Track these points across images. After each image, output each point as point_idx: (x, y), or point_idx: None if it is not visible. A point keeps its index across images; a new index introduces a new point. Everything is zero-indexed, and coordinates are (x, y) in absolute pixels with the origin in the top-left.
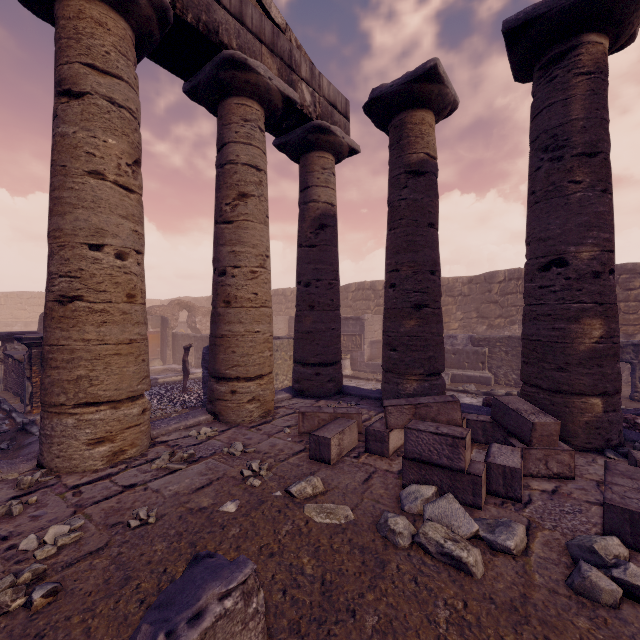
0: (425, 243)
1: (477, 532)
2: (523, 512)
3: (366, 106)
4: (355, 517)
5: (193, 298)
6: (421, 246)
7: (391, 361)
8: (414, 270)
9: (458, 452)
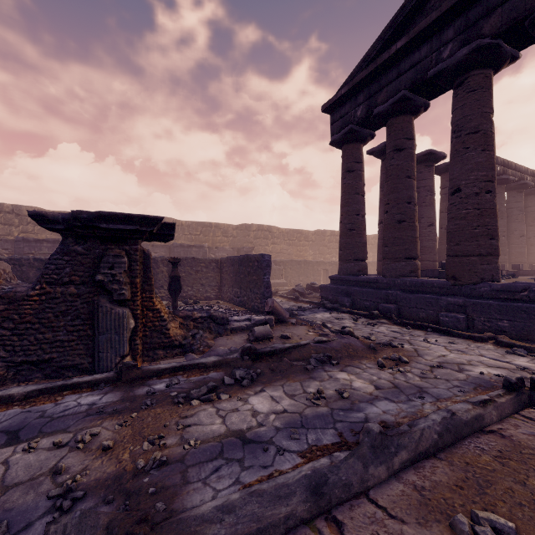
0: None
1: None
2: None
3: None
4: None
5: None
6: None
7: None
8: None
9: None
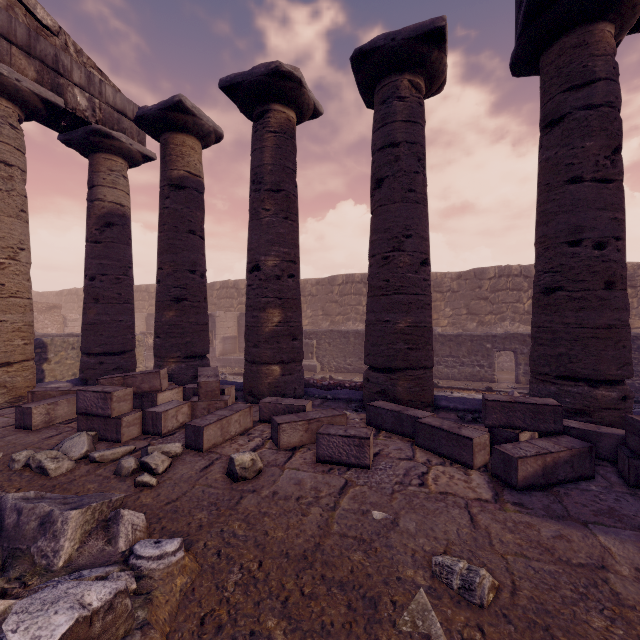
0: (184, 247)
1: (87, 453)
2: (154, 441)
3: (136, 121)
4: (1, 459)
5: (38, 292)
6: (180, 249)
7: (156, 347)
8: (174, 269)
9: (107, 403)
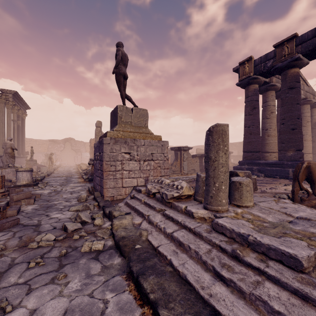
0: None
1: None
2: None
3: None
4: None
5: None
6: None
7: None
8: None
9: None
